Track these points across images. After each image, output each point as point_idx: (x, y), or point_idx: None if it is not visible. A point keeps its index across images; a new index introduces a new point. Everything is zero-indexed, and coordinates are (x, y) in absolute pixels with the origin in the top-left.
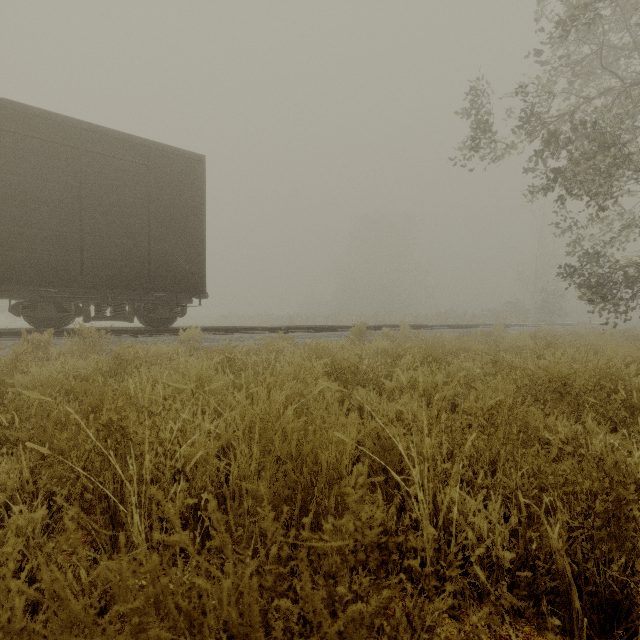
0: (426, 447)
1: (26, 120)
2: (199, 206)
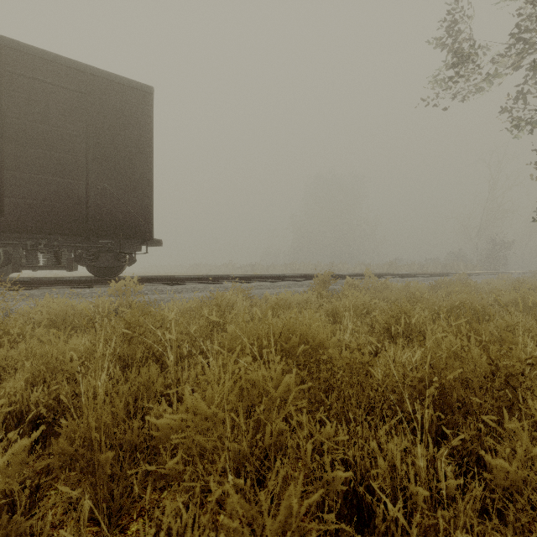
0: None
1: None
2: (146, 142)
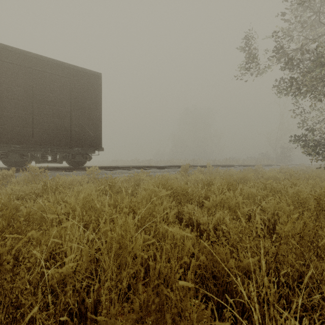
0: (247, 262)
1: (1, 52)
2: (98, 100)
